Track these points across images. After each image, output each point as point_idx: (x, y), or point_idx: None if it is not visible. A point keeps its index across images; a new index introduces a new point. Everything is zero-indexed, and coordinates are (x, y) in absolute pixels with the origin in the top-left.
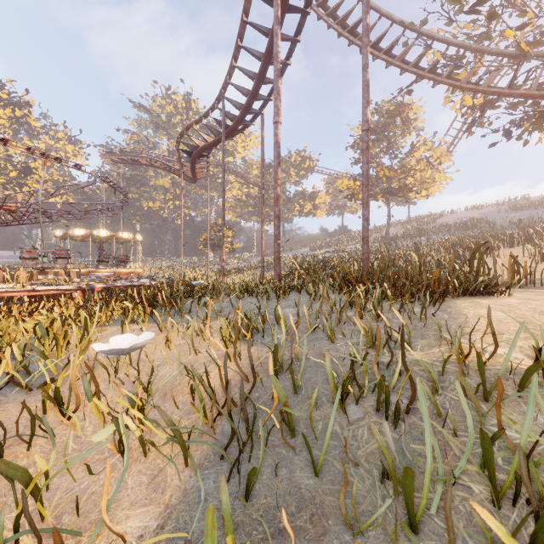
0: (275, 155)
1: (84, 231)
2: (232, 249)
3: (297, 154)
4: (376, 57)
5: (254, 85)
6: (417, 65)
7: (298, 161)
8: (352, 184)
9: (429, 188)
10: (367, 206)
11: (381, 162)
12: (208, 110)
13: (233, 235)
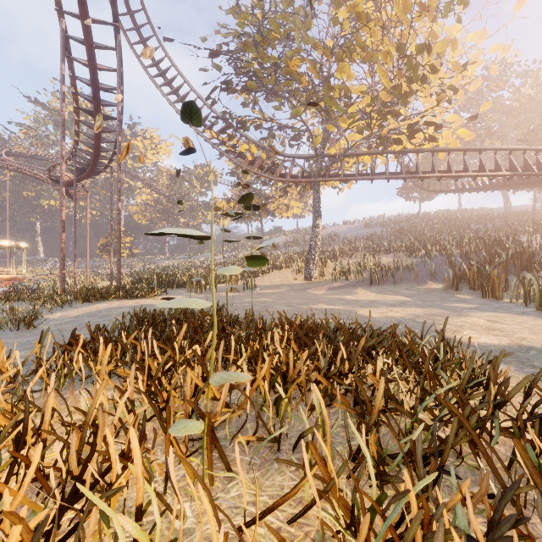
0: (61, 227)
1: None
2: (132, 254)
3: (201, 168)
4: (198, 133)
5: (93, 153)
6: (226, 142)
7: (203, 174)
8: (228, 205)
9: (282, 213)
10: (119, 253)
11: (245, 191)
12: (67, 158)
13: (131, 242)
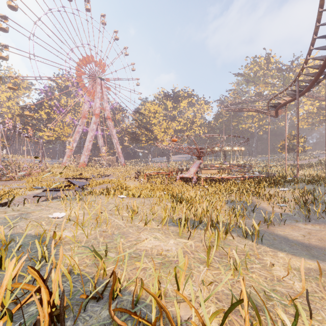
0: None
1: (219, 148)
2: (303, 150)
3: None
4: None
5: (319, 71)
6: None
7: None
8: None
9: None
10: None
11: None
12: (287, 87)
13: (304, 141)
